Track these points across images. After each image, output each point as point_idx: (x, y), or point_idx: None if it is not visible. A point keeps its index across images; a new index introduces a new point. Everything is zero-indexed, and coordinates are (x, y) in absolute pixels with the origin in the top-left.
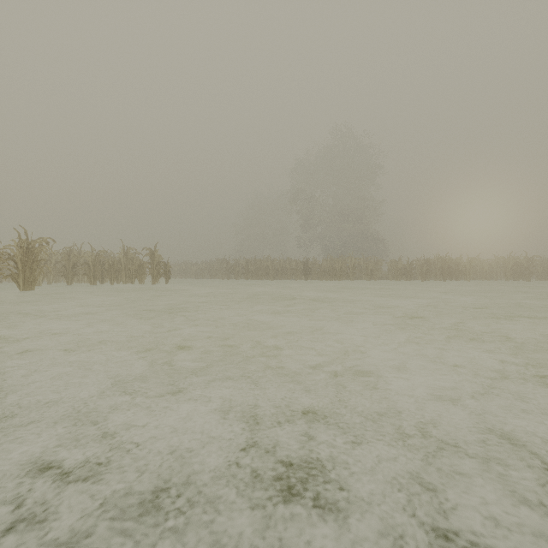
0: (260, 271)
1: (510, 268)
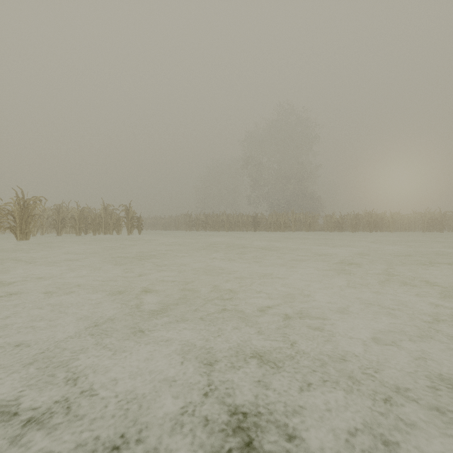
0: (217, 224)
1: (426, 221)
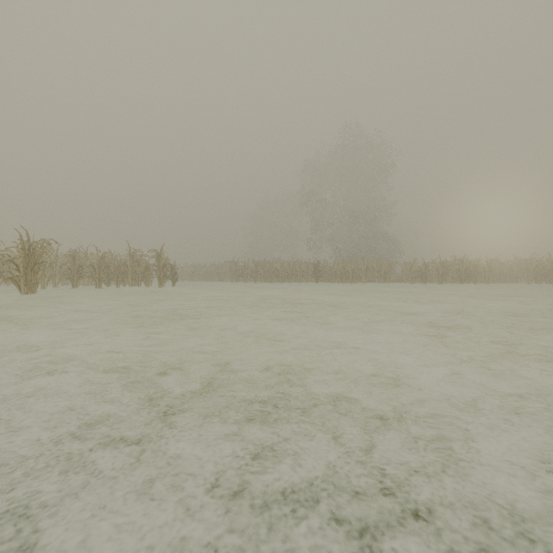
0: (269, 274)
1: (532, 270)
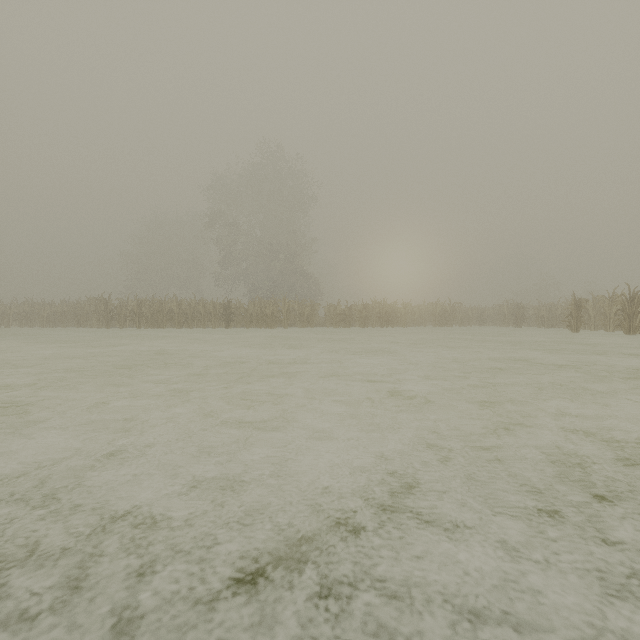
0: (161, 317)
1: (438, 314)
